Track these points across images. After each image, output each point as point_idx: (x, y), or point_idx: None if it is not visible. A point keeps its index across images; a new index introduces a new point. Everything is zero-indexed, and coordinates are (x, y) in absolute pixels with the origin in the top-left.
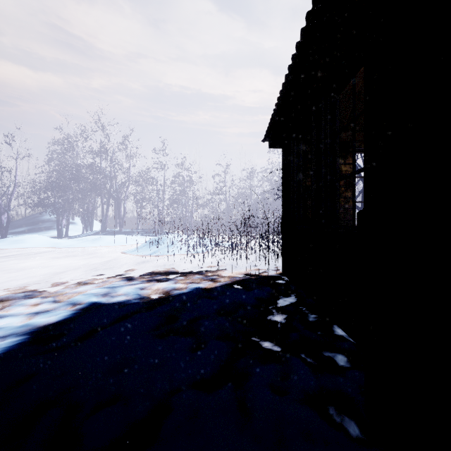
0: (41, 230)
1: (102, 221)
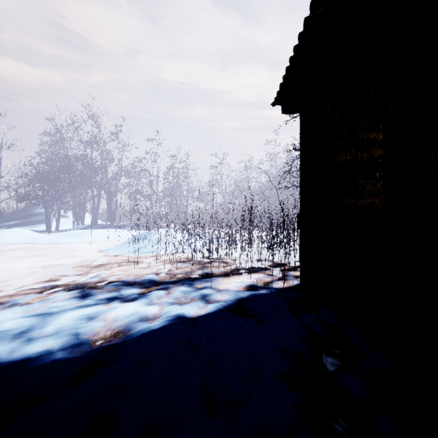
0: (32, 224)
1: (93, 214)
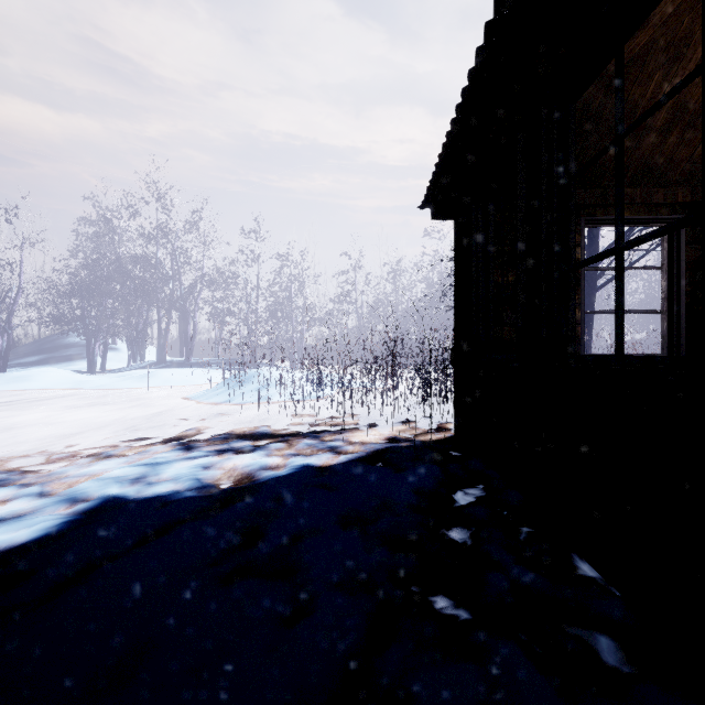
0: (64, 361)
1: (159, 346)
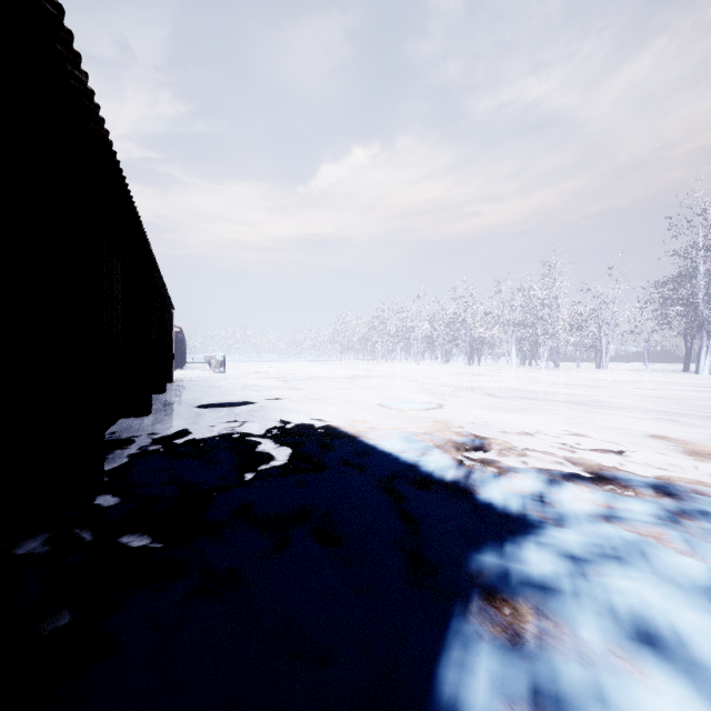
0: None
1: None
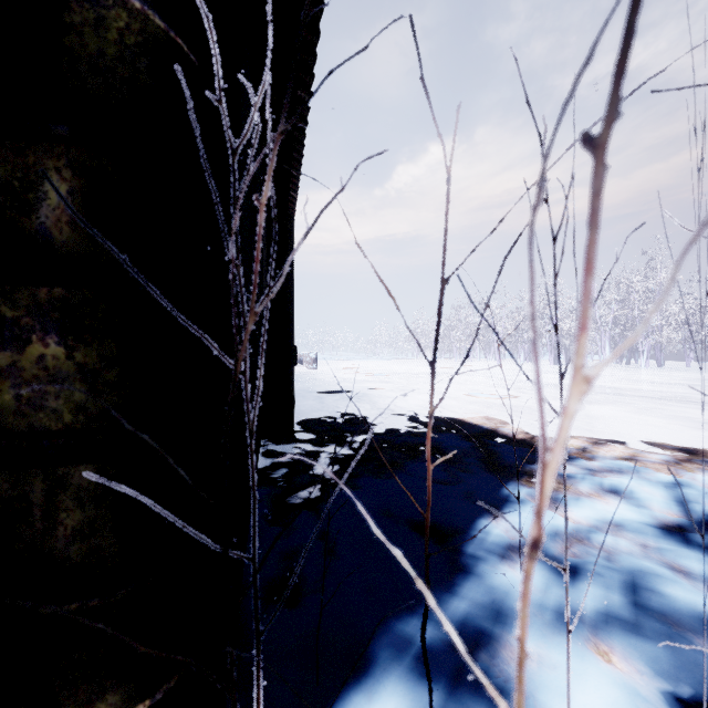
0: None
1: None
